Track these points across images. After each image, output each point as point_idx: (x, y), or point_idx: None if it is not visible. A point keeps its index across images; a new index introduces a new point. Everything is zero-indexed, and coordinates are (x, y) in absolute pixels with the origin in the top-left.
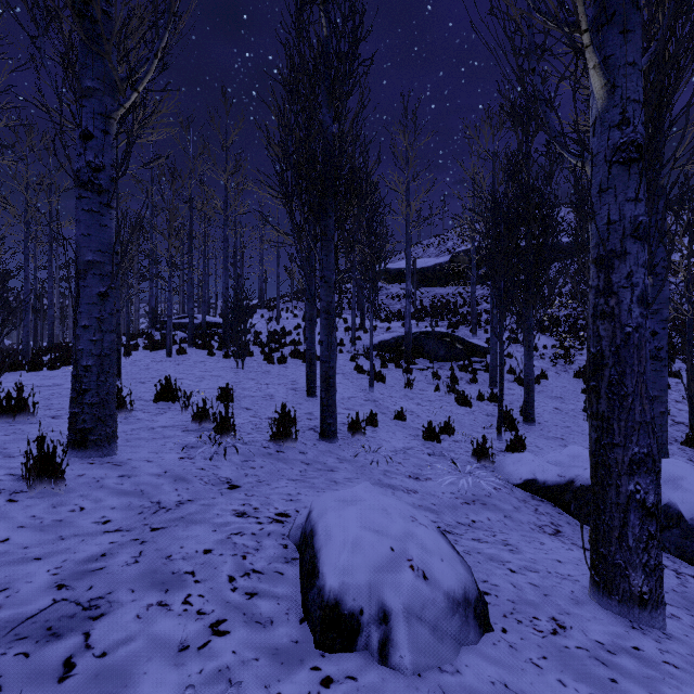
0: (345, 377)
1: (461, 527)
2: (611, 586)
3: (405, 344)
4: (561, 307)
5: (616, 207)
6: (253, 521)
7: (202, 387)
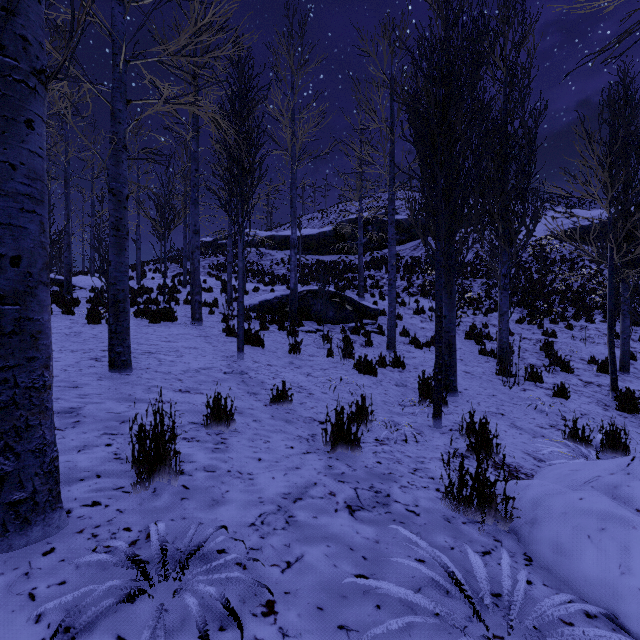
0: (206, 341)
1: None
2: None
3: (289, 302)
4: None
5: None
6: None
7: None
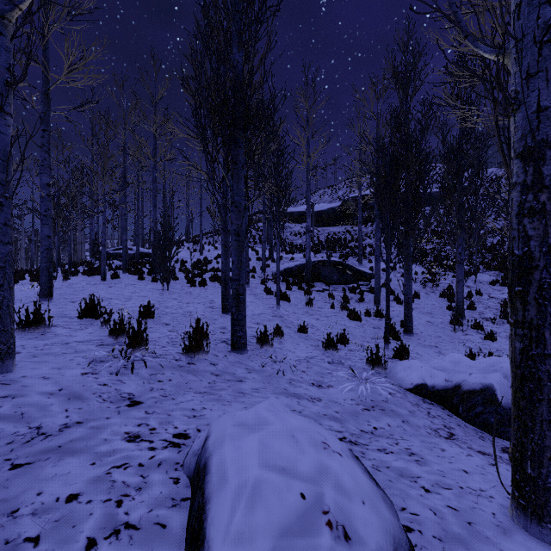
0: (256, 297)
1: (365, 436)
2: (541, 512)
3: (305, 270)
4: (427, 242)
5: (548, 92)
6: (145, 446)
7: (128, 306)
